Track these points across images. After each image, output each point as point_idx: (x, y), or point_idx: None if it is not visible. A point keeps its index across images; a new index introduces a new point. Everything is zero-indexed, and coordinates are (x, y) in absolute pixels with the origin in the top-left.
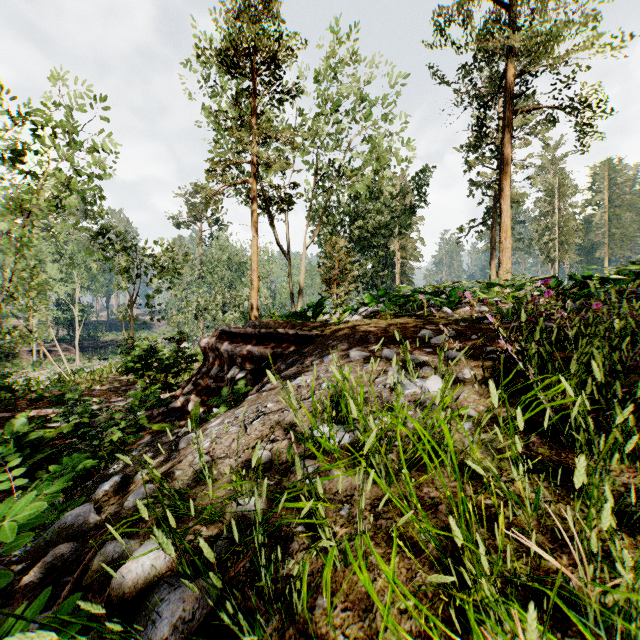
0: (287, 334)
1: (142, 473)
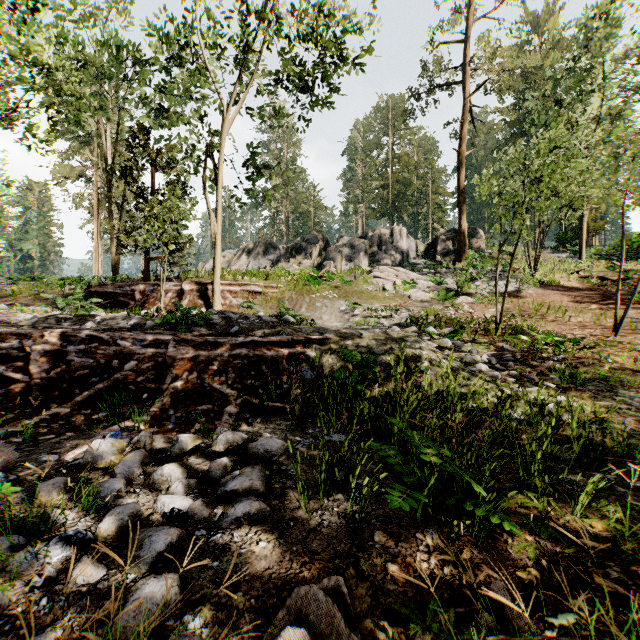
0: None
1: None
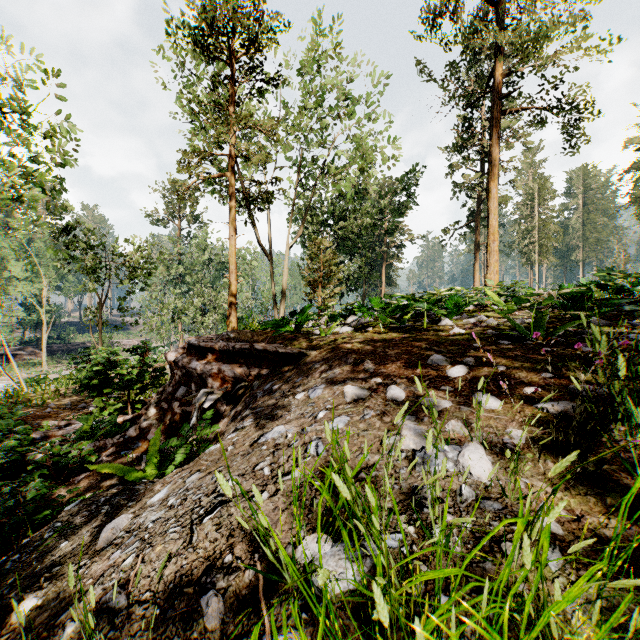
0: (265, 351)
1: (26, 605)
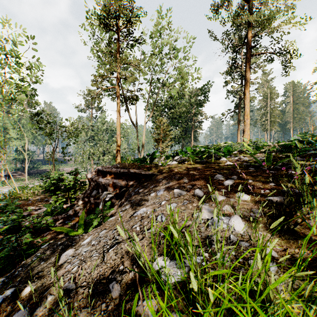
0: (135, 173)
1: (28, 289)
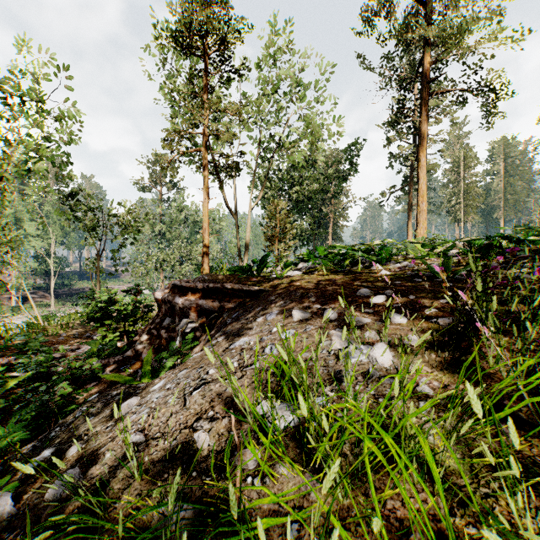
0: (233, 289)
1: (75, 448)
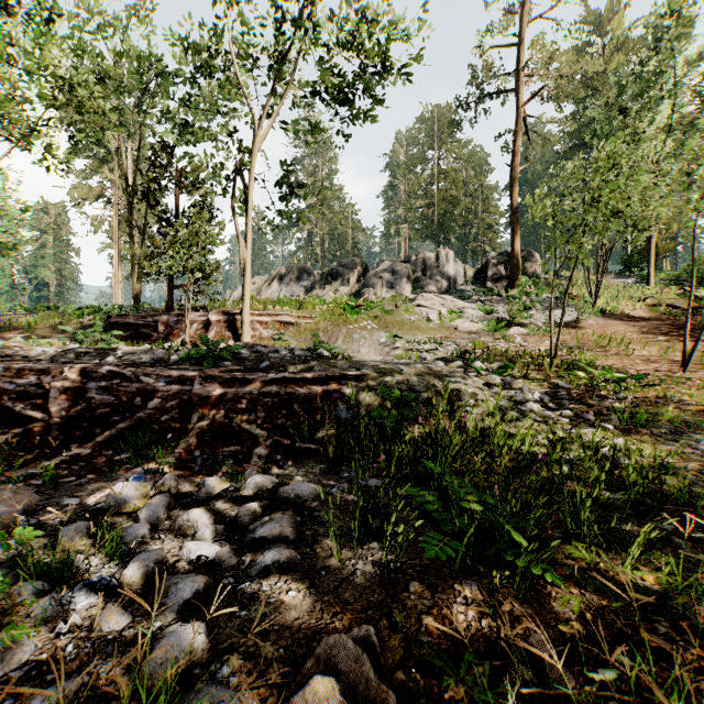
0: None
1: None
